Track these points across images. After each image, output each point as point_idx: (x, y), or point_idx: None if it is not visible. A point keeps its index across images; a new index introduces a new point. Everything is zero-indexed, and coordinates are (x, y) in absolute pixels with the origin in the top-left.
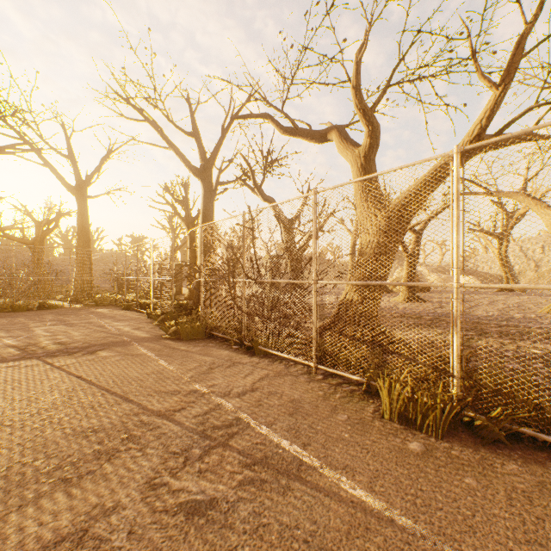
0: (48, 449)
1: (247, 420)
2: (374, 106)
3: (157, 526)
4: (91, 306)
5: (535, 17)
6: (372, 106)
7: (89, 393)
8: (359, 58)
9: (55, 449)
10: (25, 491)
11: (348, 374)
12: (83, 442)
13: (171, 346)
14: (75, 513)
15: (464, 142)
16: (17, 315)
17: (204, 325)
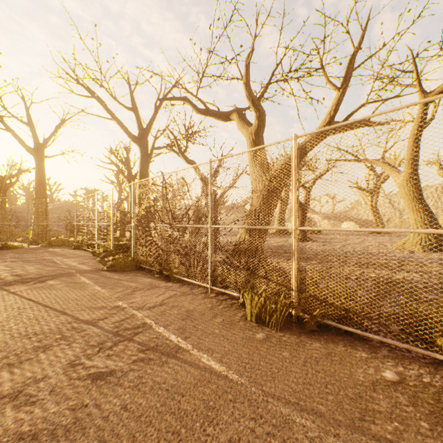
0: None
1: (151, 324)
2: (260, 97)
3: (71, 387)
4: (47, 247)
5: (360, 44)
6: (258, 97)
7: (35, 309)
8: (248, 63)
9: (4, 346)
10: None
11: (231, 292)
12: (26, 341)
13: (107, 276)
14: (14, 382)
15: (320, 126)
16: None
17: (135, 260)
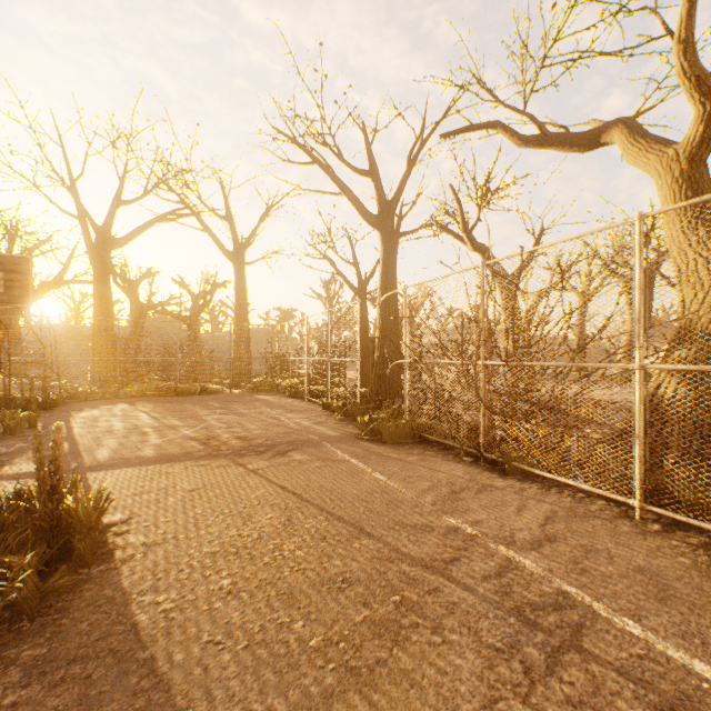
0: (299, 604)
1: (583, 600)
2: None
3: None
4: (252, 392)
5: None
6: None
7: (307, 514)
8: None
9: (309, 606)
10: (302, 678)
11: None
12: (340, 598)
13: (376, 451)
14: None
15: None
16: (182, 400)
17: (410, 424)
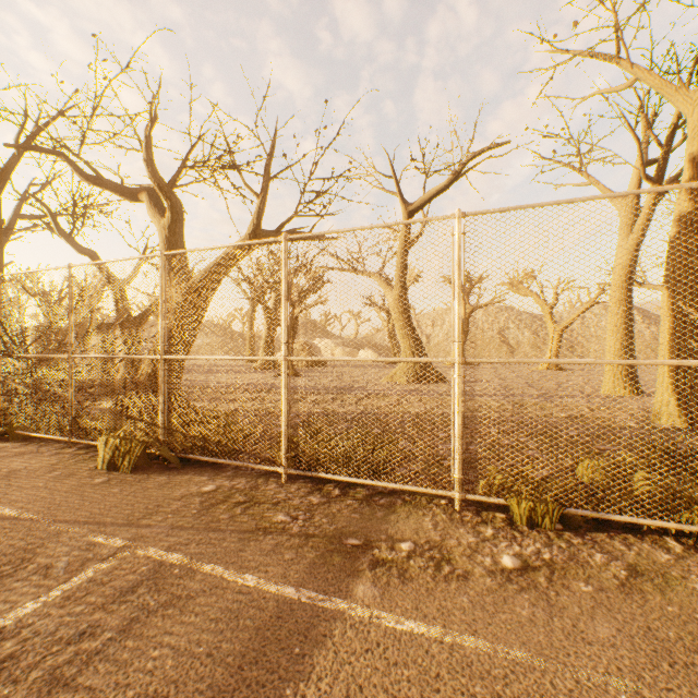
0: None
1: None
2: (172, 183)
3: None
4: None
5: (272, 153)
6: (169, 182)
7: None
8: (148, 134)
9: None
10: None
11: (96, 442)
12: None
13: None
14: None
15: (247, 234)
16: None
17: None
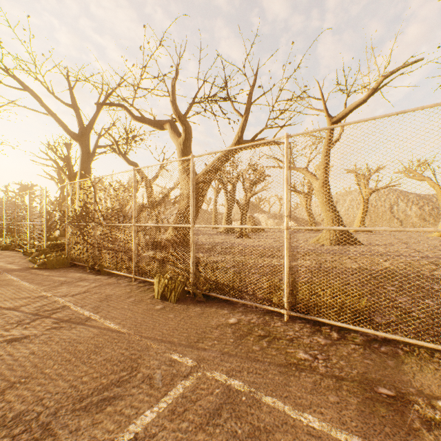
0: None
1: (70, 306)
2: (186, 114)
3: None
4: None
5: (254, 84)
6: (184, 114)
7: None
8: (173, 84)
9: None
10: None
11: (150, 279)
12: None
13: (37, 273)
14: None
15: (233, 143)
16: None
17: (69, 258)
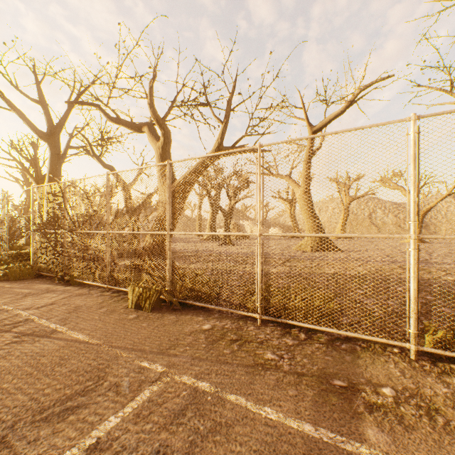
0: None
1: (34, 319)
2: (164, 118)
3: None
4: None
5: (233, 92)
6: (163, 117)
7: None
8: (151, 86)
9: None
10: None
11: (124, 289)
12: None
13: None
14: None
15: (213, 149)
16: None
17: (35, 268)
